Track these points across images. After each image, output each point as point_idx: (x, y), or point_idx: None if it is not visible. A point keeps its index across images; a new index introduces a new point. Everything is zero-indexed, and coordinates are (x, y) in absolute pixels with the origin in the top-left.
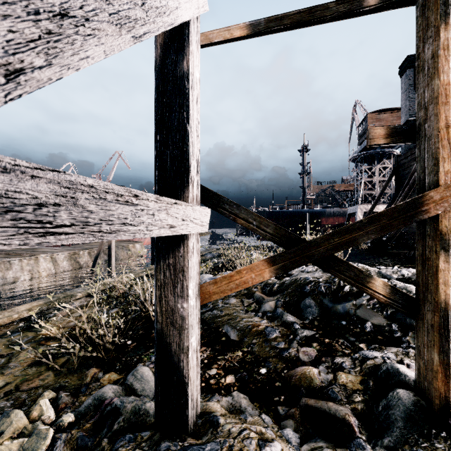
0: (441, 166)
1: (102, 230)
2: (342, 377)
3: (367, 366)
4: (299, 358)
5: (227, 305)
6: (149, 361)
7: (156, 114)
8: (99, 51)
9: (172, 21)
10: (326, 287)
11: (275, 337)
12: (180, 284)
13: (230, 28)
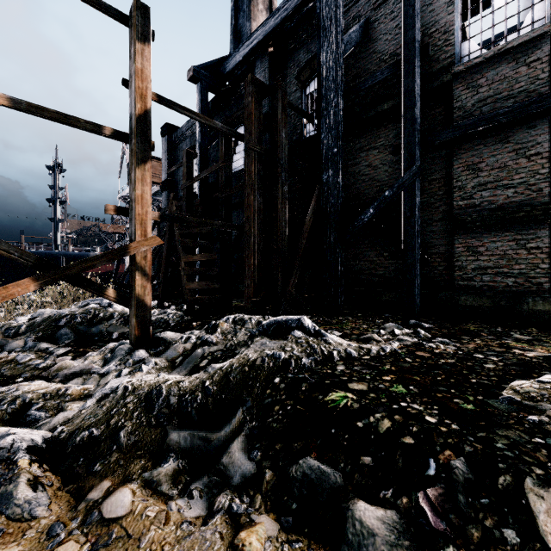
0: (137, 232)
1: None
2: (90, 357)
3: (109, 349)
4: (56, 364)
5: None
6: None
7: None
8: None
9: None
10: (83, 317)
11: (29, 360)
12: None
13: None
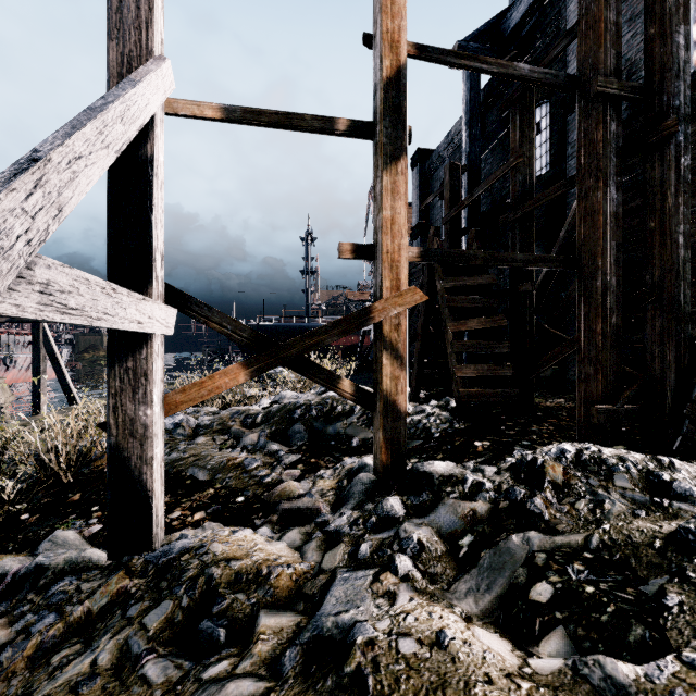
0: (384, 283)
1: (92, 316)
2: (320, 482)
3: (345, 470)
4: (281, 480)
5: (192, 446)
6: (70, 529)
7: (110, 196)
8: (97, 174)
9: (143, 121)
10: (318, 409)
11: (256, 467)
12: (143, 389)
13: (201, 104)
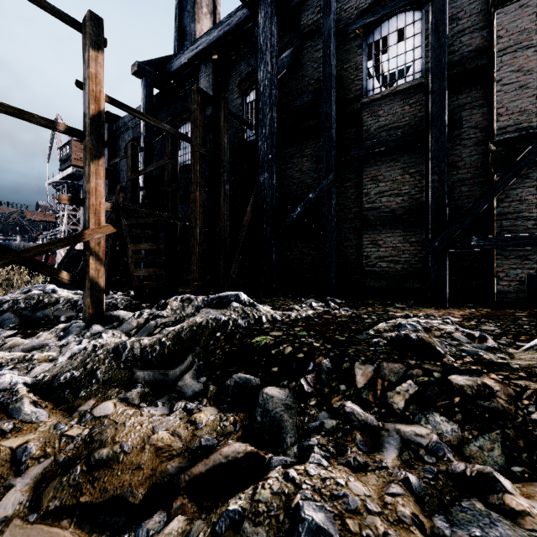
0: (91, 221)
1: None
2: (43, 335)
3: (60, 329)
4: (5, 343)
5: None
6: None
7: None
8: None
9: None
10: (26, 302)
11: None
12: None
13: None
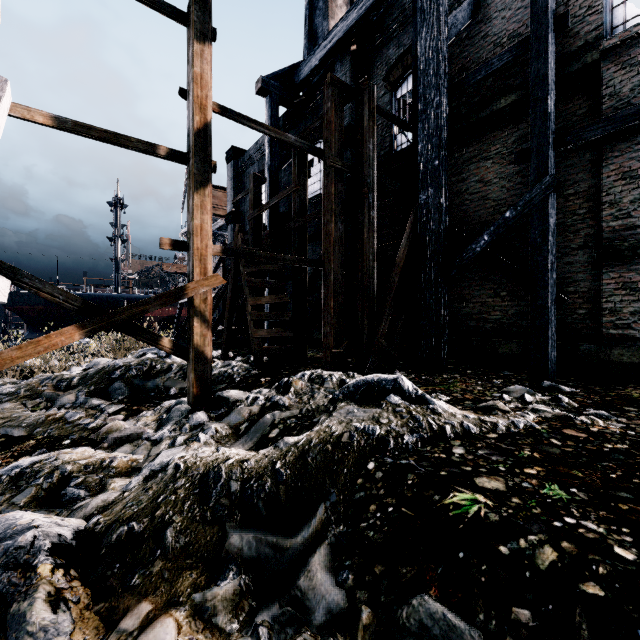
0: (195, 270)
1: None
2: (143, 418)
3: (164, 408)
4: (106, 424)
5: None
6: None
7: None
8: None
9: None
10: (138, 369)
11: (79, 418)
12: None
13: (31, 110)
